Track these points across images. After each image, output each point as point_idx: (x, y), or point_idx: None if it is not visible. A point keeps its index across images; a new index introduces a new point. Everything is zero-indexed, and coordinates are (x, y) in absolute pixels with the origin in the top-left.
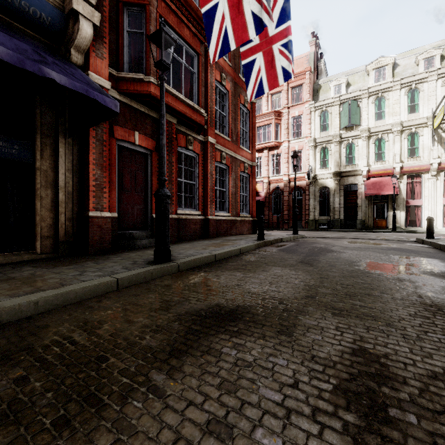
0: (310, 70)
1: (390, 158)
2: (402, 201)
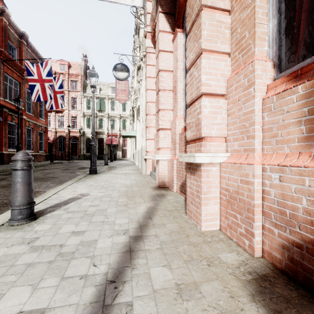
0: (81, 75)
1: (116, 128)
2: (120, 147)
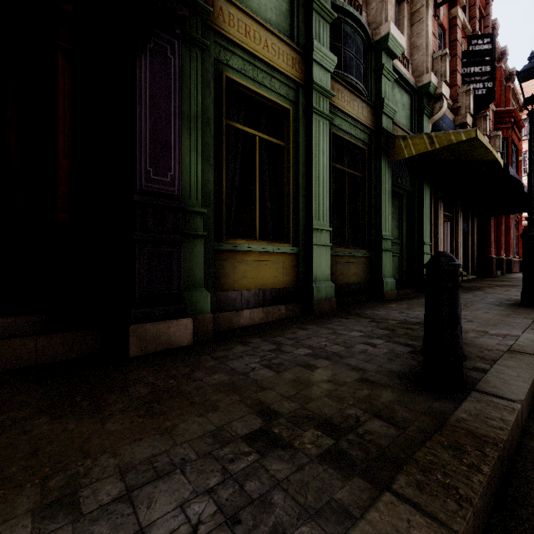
0: None
1: None
2: None
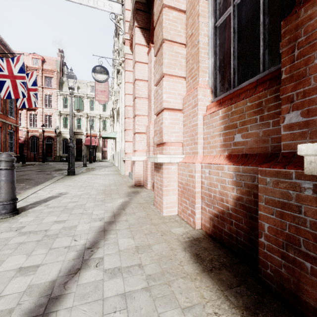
0: (57, 72)
1: (96, 129)
2: (100, 148)
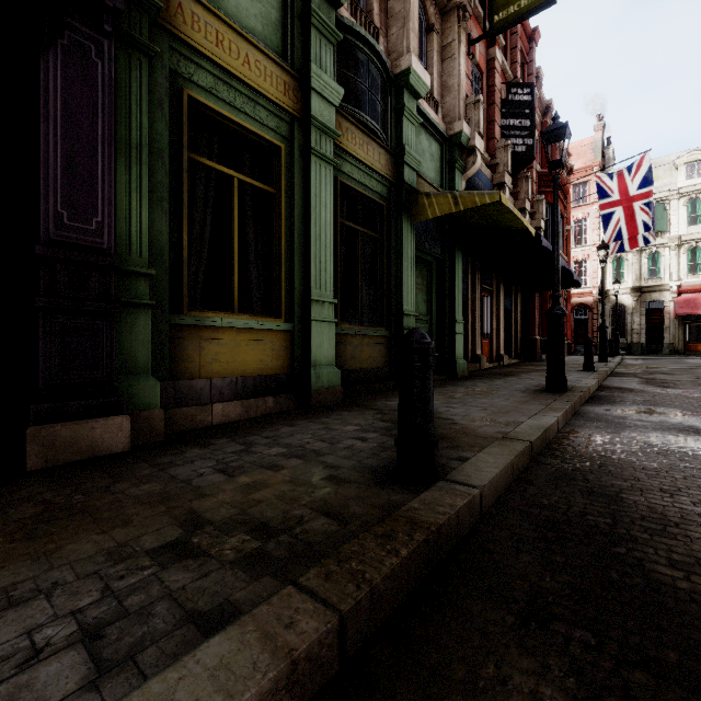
0: (599, 165)
1: None
2: None
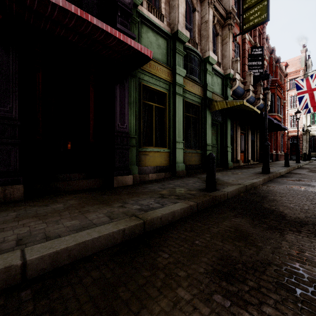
0: (303, 69)
1: None
2: None
